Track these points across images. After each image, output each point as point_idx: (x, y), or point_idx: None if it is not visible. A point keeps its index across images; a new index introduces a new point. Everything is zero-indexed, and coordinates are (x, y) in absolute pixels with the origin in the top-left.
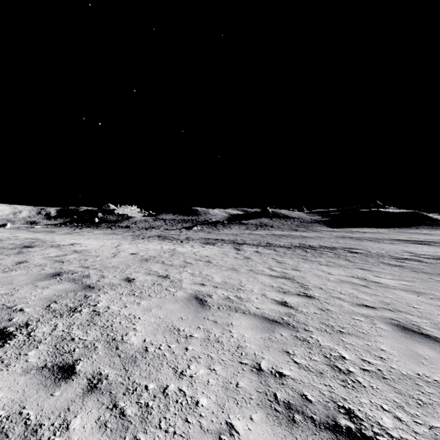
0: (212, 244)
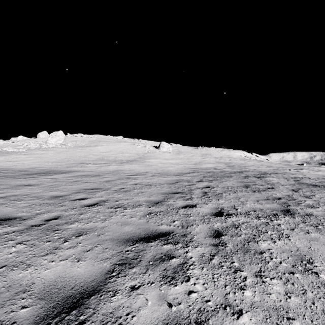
0: None
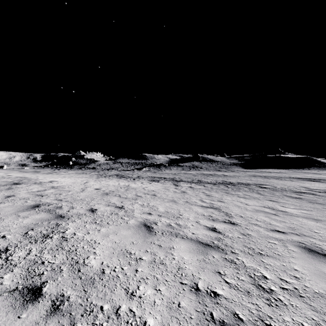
0: (157, 181)
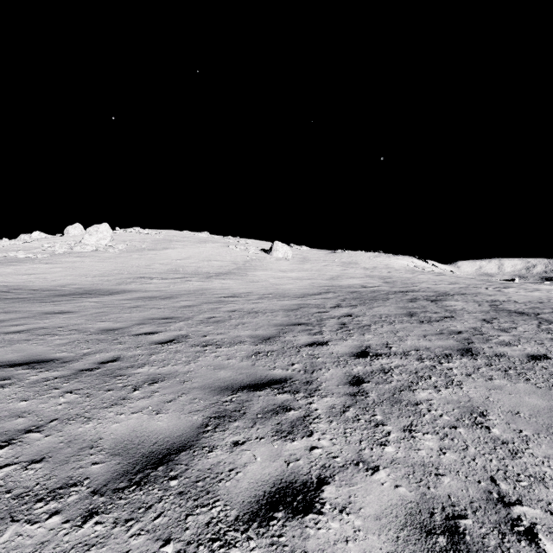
0: None
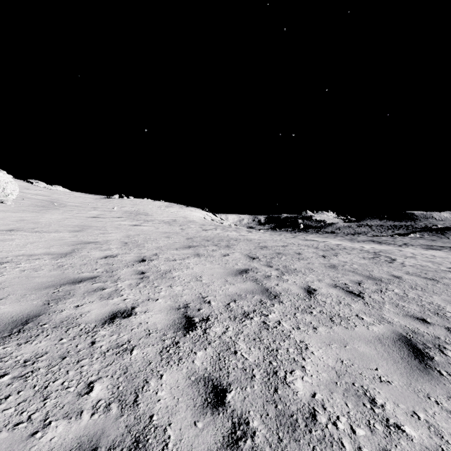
0: (437, 249)
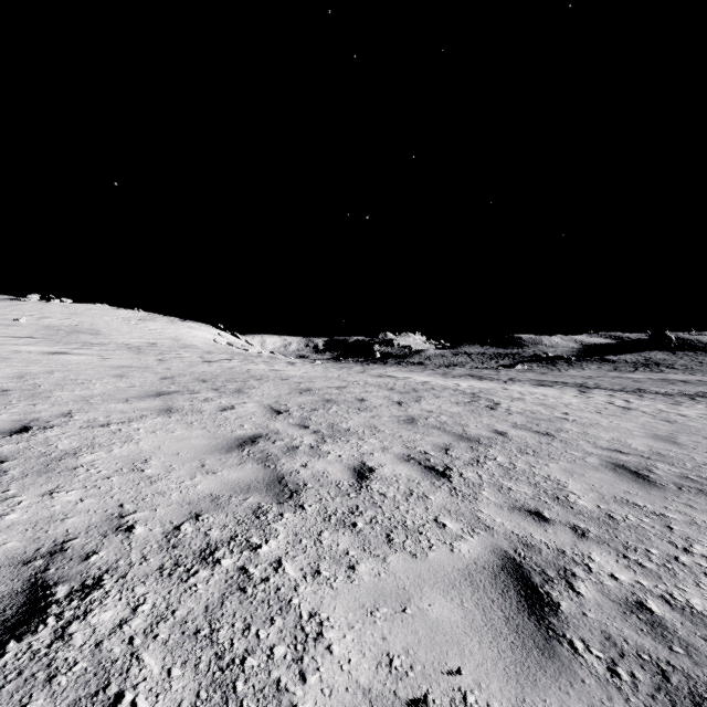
0: (548, 386)
